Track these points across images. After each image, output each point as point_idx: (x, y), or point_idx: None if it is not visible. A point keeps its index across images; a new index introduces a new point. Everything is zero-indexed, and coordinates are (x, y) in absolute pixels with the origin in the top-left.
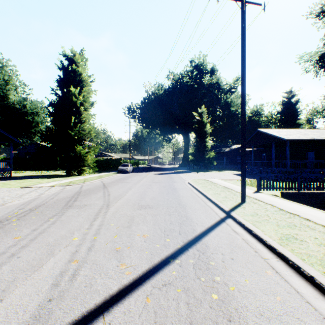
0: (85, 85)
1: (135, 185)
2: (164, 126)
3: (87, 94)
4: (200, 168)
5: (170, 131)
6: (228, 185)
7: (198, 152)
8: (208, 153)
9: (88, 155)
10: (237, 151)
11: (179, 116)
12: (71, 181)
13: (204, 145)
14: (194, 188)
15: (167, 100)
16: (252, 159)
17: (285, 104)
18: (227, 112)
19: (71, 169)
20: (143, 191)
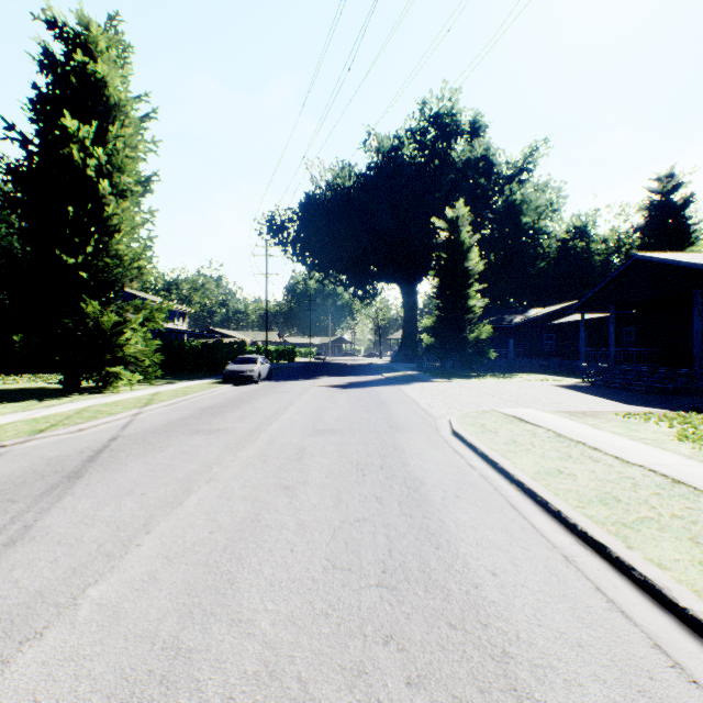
0: (120, 120)
1: (236, 450)
2: (357, 262)
3: (128, 149)
4: (453, 367)
5: (371, 276)
6: (660, 460)
7: (447, 323)
8: (473, 328)
9: (125, 329)
10: (544, 323)
11: (393, 237)
12: (7, 423)
13: (464, 307)
14: (514, 484)
15: (365, 197)
16: (610, 343)
17: (657, 207)
18: (509, 229)
19: (77, 374)
20: (236, 531)
